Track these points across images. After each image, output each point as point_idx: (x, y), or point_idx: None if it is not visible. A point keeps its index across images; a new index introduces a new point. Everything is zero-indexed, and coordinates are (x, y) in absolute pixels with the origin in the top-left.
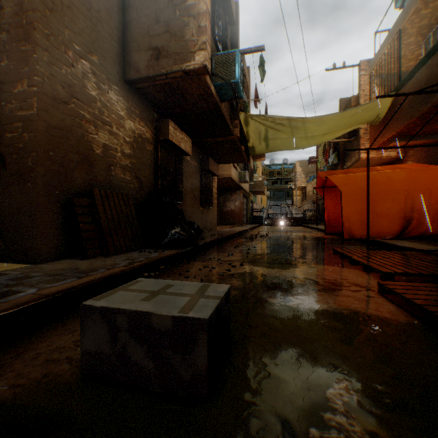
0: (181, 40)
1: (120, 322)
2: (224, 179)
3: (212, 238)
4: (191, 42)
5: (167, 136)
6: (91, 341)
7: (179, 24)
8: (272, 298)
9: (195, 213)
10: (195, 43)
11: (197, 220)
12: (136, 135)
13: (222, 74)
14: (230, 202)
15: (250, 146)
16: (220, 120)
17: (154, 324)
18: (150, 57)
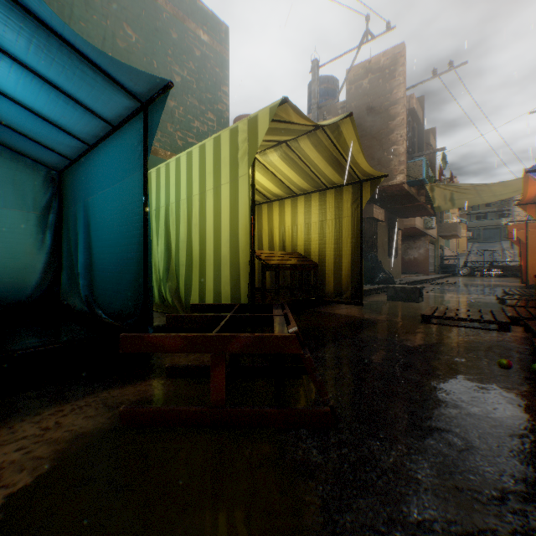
0: (387, 168)
1: (397, 289)
2: (407, 229)
3: (402, 282)
4: (394, 169)
5: (372, 215)
6: (389, 293)
7: (386, 159)
8: (440, 298)
9: (384, 263)
10: (396, 170)
11: (386, 268)
12: None
13: (412, 175)
14: (413, 250)
15: (435, 206)
16: (408, 197)
17: (406, 289)
18: None
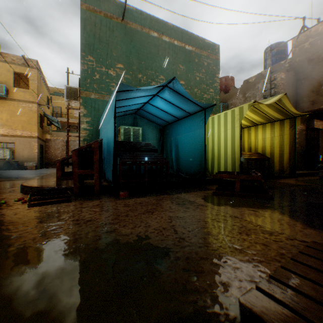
0: None
1: None
2: None
3: None
4: None
5: (312, 126)
6: (319, 175)
7: (322, 91)
8: None
9: None
10: None
11: None
12: (299, 130)
13: None
14: None
15: None
16: None
17: None
18: (308, 104)
